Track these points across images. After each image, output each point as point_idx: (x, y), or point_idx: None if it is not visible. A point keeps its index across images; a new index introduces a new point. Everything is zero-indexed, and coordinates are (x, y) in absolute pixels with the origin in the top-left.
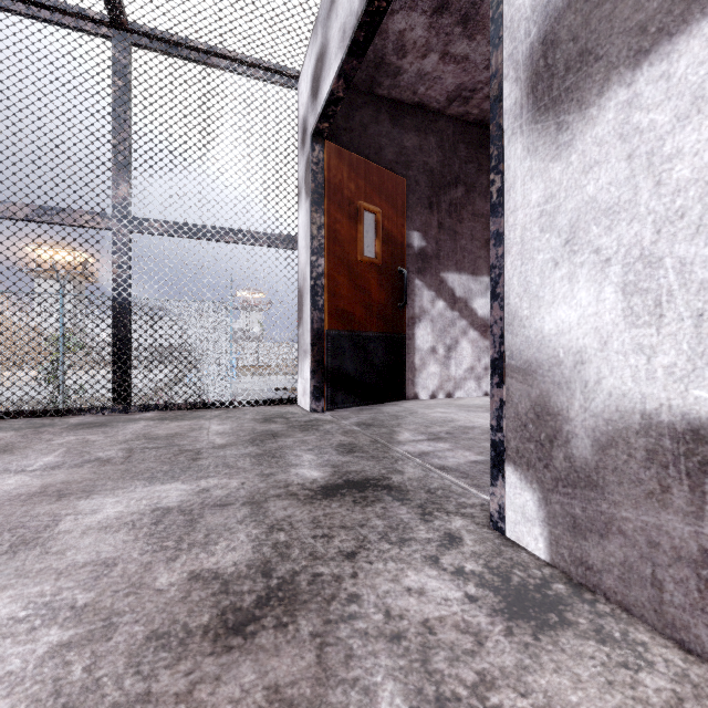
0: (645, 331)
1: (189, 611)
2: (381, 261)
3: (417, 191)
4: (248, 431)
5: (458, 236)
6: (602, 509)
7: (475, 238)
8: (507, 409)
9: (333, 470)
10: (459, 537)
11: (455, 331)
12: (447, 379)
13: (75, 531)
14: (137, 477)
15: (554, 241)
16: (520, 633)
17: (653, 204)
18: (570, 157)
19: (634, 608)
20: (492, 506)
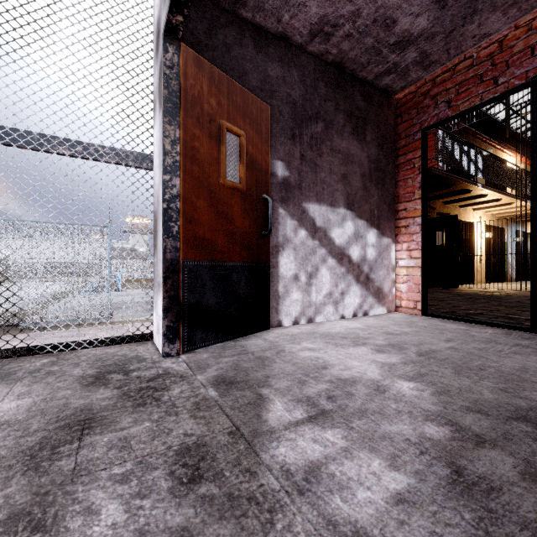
0: None
1: None
2: (245, 187)
3: (281, 121)
4: (50, 416)
5: (318, 168)
6: None
7: (333, 172)
8: None
9: None
10: None
11: (315, 259)
12: (308, 305)
13: None
14: None
15: None
16: None
17: None
18: None
19: None
20: None
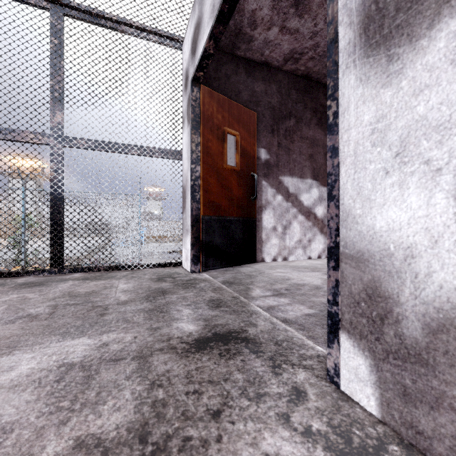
0: None
1: None
2: (239, 168)
3: (264, 121)
4: (145, 289)
5: (291, 152)
6: (432, 385)
7: (302, 153)
8: (341, 288)
9: (205, 324)
10: (304, 391)
11: (289, 215)
12: (284, 248)
13: None
14: (54, 332)
15: (385, 154)
16: None
17: None
18: (400, 83)
19: None
20: (329, 363)
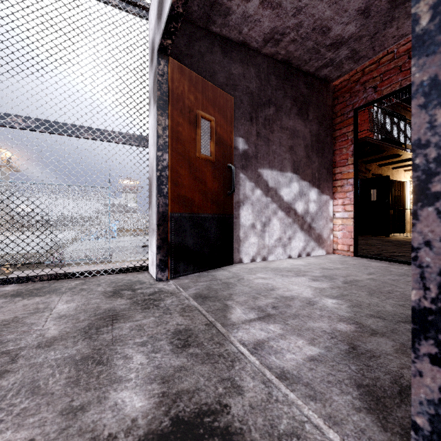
0: None
1: None
2: (214, 158)
3: (241, 108)
4: (90, 313)
5: (270, 142)
6: None
7: (282, 144)
8: None
9: (161, 391)
10: None
11: (268, 212)
12: (263, 247)
13: None
14: None
15: None
16: None
17: None
18: None
19: None
20: None
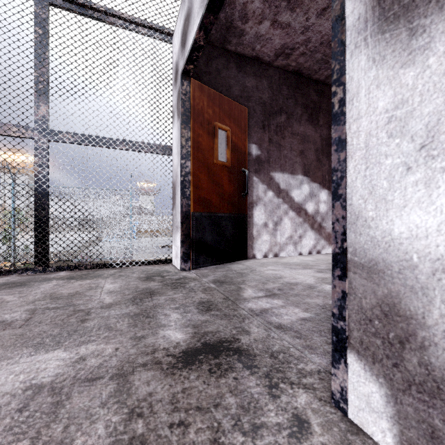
0: None
1: None
2: (230, 164)
3: (255, 117)
4: (132, 290)
5: (282, 147)
6: None
7: (293, 149)
8: (349, 301)
9: (193, 331)
10: (306, 420)
11: (280, 212)
12: (274, 245)
13: None
14: (27, 343)
15: (406, 146)
16: None
17: None
18: (427, 60)
19: None
20: (334, 385)
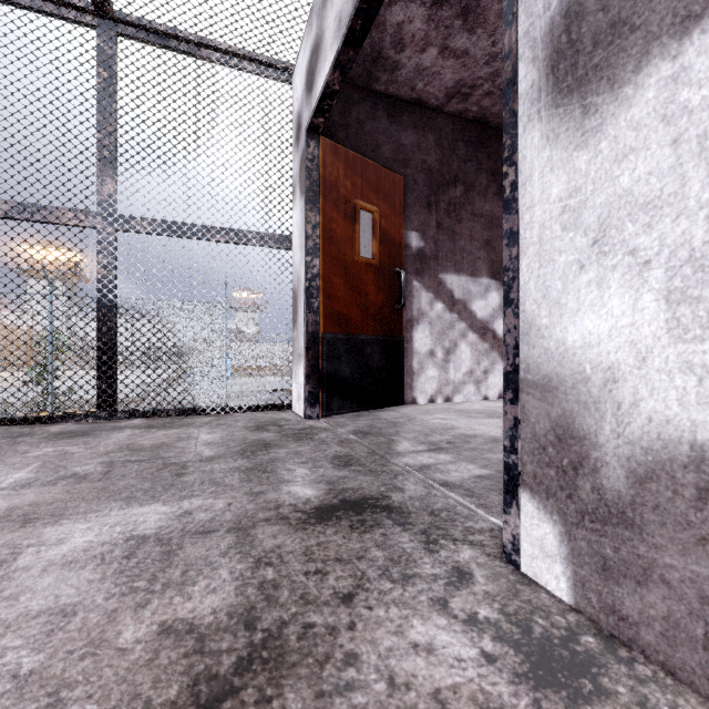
0: (696, 347)
1: (155, 680)
2: (378, 262)
3: (415, 190)
4: (238, 441)
5: (457, 236)
6: (639, 552)
7: (474, 238)
8: (522, 429)
9: (328, 488)
10: (469, 572)
11: (454, 333)
12: (446, 383)
13: (35, 568)
14: (114, 497)
15: (580, 241)
16: (550, 708)
17: (706, 196)
18: (599, 144)
19: (681, 673)
20: (505, 535)
